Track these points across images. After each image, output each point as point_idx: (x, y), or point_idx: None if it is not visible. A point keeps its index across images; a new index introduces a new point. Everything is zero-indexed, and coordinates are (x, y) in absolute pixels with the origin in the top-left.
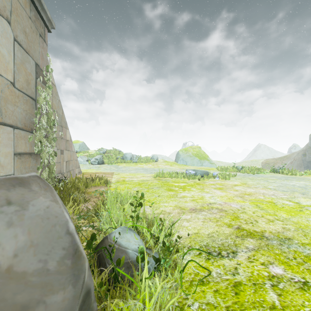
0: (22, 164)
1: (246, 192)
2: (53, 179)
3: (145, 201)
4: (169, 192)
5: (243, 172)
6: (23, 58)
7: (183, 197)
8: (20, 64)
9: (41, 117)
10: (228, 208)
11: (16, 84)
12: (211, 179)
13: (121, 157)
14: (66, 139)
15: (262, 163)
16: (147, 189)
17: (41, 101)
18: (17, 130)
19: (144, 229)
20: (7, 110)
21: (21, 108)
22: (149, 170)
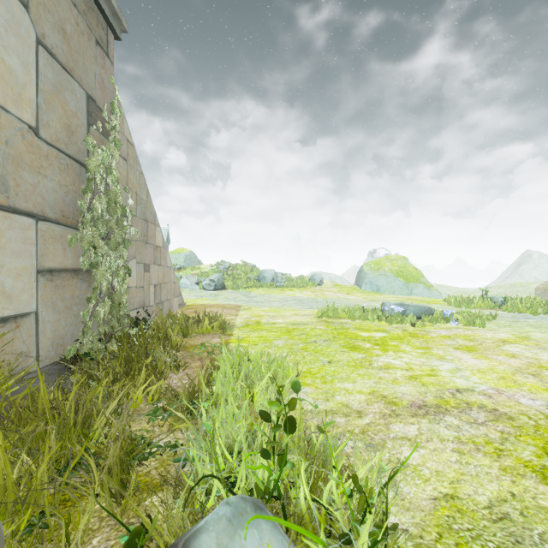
0: (57, 290)
1: (540, 362)
2: (123, 320)
3: (299, 374)
4: (351, 352)
5: (510, 310)
6: (58, 82)
7: (387, 367)
8: (52, 94)
9: (95, 198)
10: (512, 408)
11: (43, 131)
12: (439, 324)
13: (255, 277)
14: (155, 245)
15: (537, 289)
16: (304, 344)
17: (93, 166)
18: (45, 225)
19: (300, 492)
20: (21, 182)
21: (53, 180)
22: (306, 302)
